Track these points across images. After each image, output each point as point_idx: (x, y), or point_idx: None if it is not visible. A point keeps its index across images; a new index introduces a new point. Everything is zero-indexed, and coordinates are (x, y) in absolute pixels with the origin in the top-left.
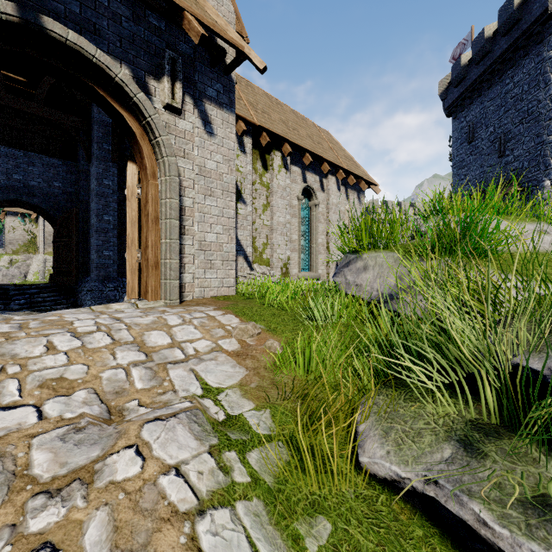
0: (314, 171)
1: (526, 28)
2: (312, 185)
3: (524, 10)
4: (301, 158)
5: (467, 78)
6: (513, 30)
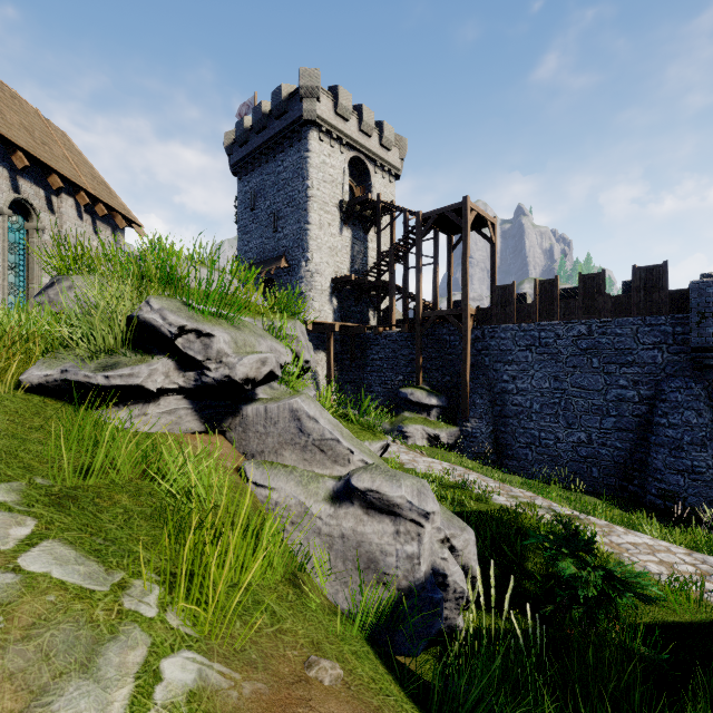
0: (35, 180)
1: (291, 122)
2: (32, 199)
3: (290, 106)
4: (9, 154)
5: (249, 142)
6: (283, 118)
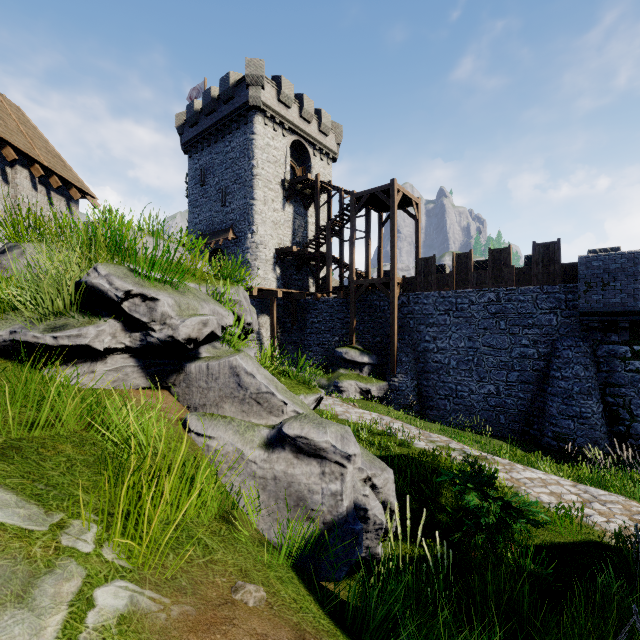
0: None
1: (238, 107)
2: None
3: (237, 92)
4: None
5: (199, 124)
6: (230, 103)
